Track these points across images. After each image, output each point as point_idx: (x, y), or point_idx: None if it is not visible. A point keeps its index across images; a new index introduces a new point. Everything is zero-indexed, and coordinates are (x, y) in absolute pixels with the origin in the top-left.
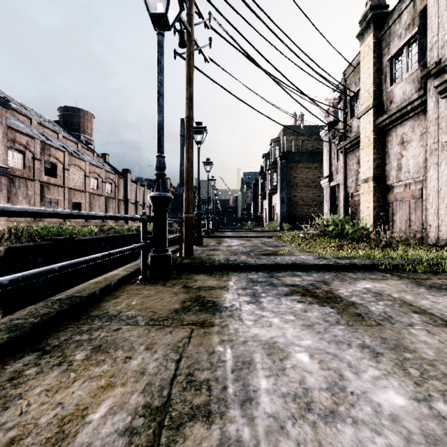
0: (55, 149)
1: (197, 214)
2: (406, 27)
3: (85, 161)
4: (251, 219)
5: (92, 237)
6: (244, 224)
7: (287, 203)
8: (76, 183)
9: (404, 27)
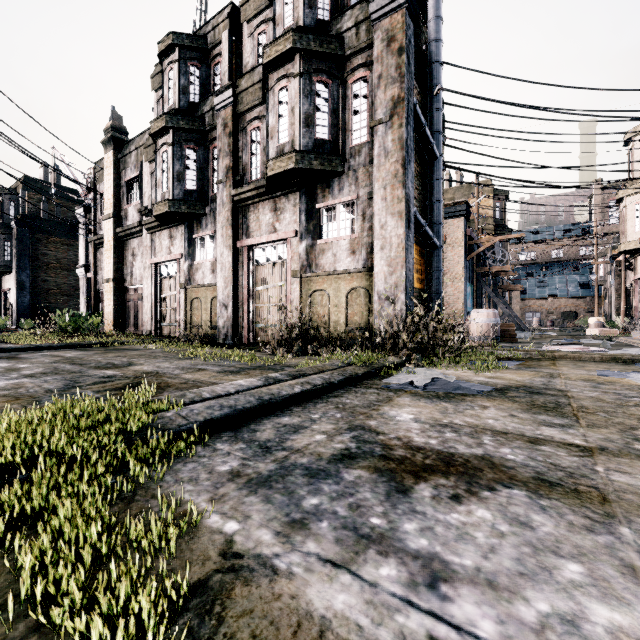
0: None
1: None
2: (134, 165)
3: None
4: None
5: None
6: None
7: (31, 290)
8: None
9: (133, 164)
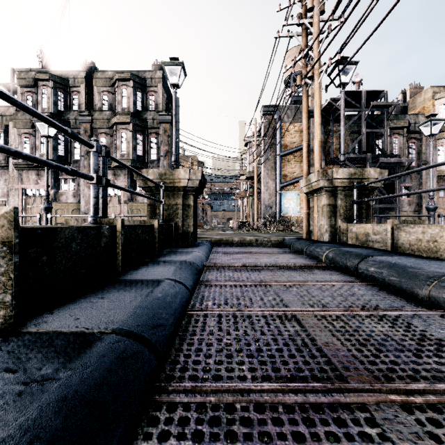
0: None
1: None
2: None
3: None
4: None
5: None
6: None
7: None
8: None
9: None
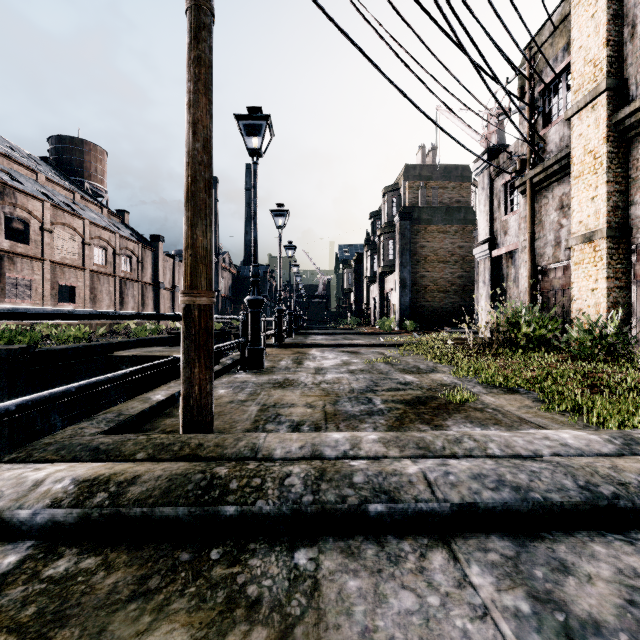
0: (25, 196)
1: (251, 303)
2: None
3: (83, 219)
4: (350, 314)
5: (78, 344)
6: (341, 321)
7: (410, 288)
8: (66, 254)
9: None
